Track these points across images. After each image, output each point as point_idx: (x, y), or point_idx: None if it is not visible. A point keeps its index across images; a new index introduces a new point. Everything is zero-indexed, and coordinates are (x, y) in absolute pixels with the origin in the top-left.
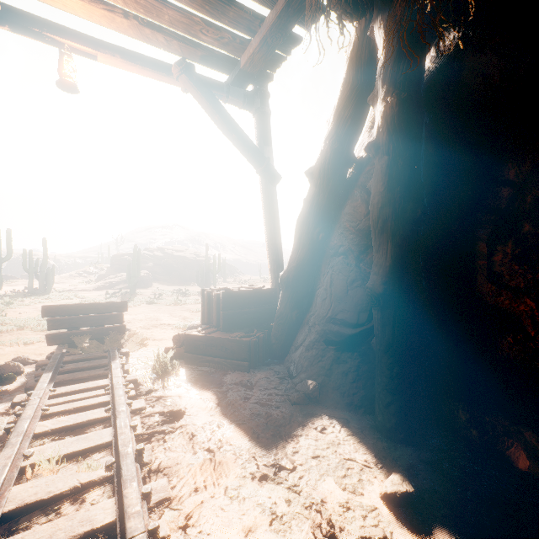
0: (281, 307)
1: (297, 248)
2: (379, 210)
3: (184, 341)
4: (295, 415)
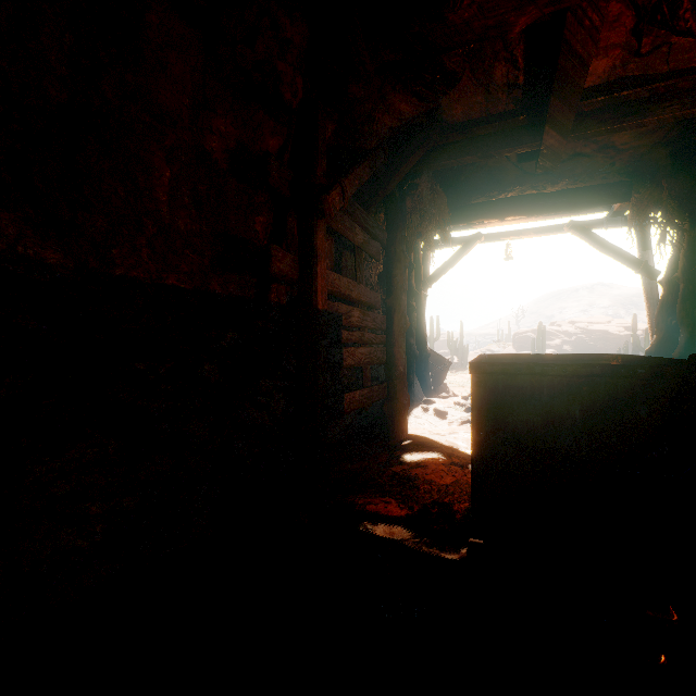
0: None
1: (656, 331)
2: (678, 313)
3: None
4: None
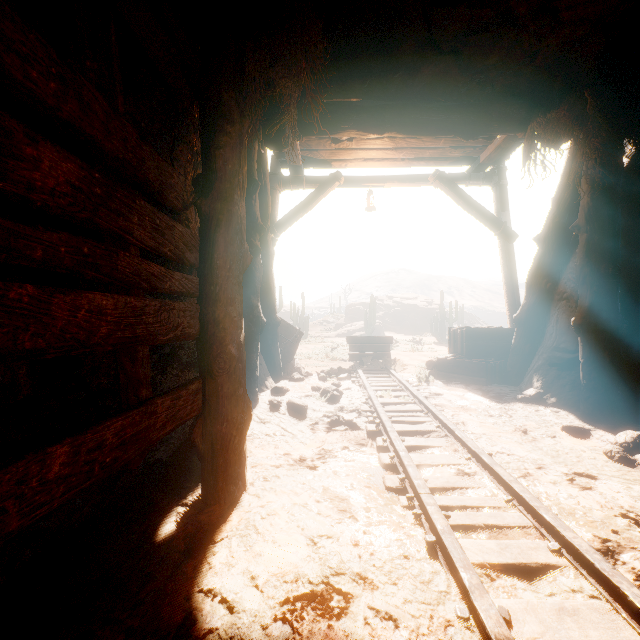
0: (515, 342)
1: (528, 295)
2: (580, 270)
3: (434, 365)
4: (517, 404)
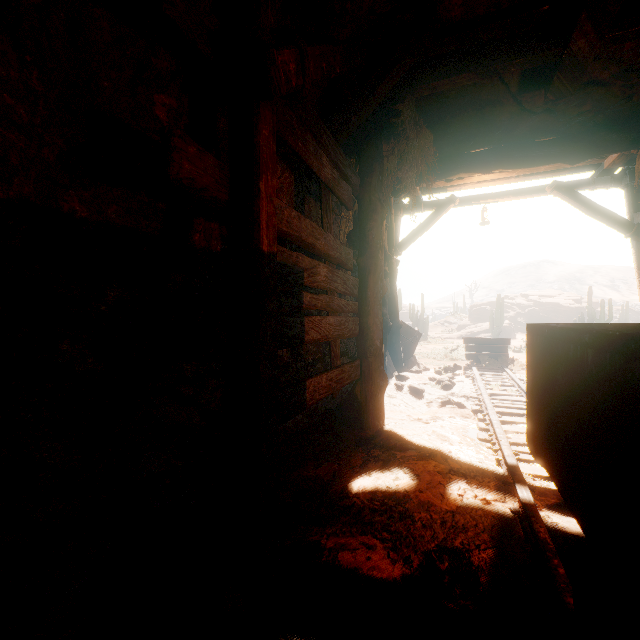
0: None
1: None
2: None
3: None
4: None
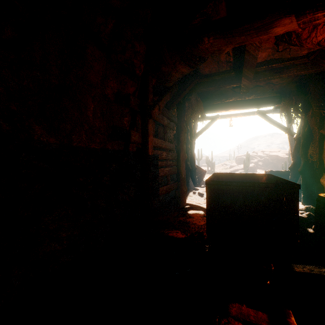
0: (290, 177)
1: (293, 159)
2: (300, 152)
3: None
4: None
